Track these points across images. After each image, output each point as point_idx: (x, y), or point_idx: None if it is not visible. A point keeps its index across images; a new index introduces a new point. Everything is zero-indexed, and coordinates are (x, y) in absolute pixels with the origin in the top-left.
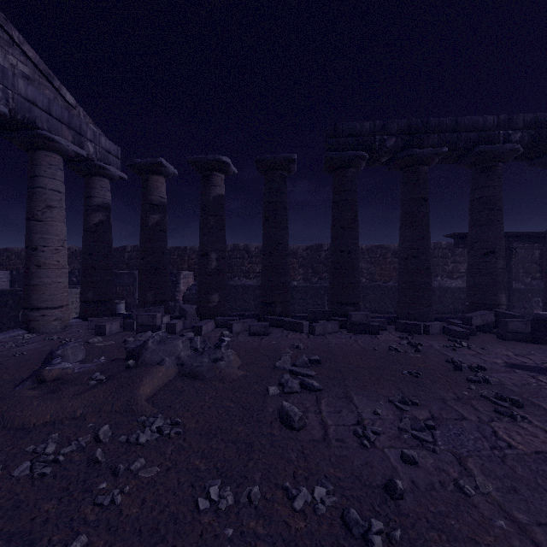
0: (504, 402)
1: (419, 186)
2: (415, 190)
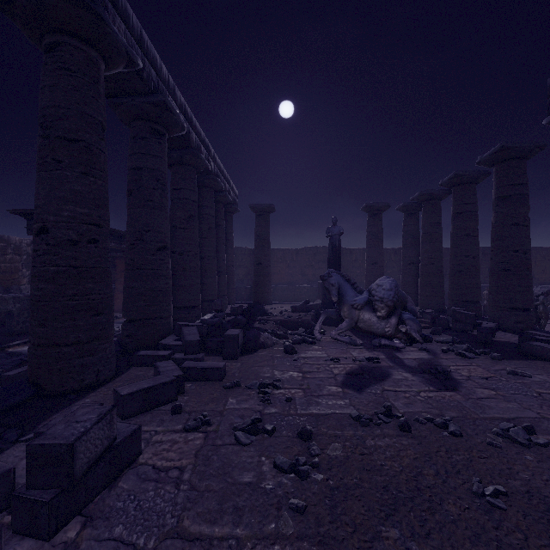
0: (531, 437)
1: (99, 97)
2: (94, 100)
